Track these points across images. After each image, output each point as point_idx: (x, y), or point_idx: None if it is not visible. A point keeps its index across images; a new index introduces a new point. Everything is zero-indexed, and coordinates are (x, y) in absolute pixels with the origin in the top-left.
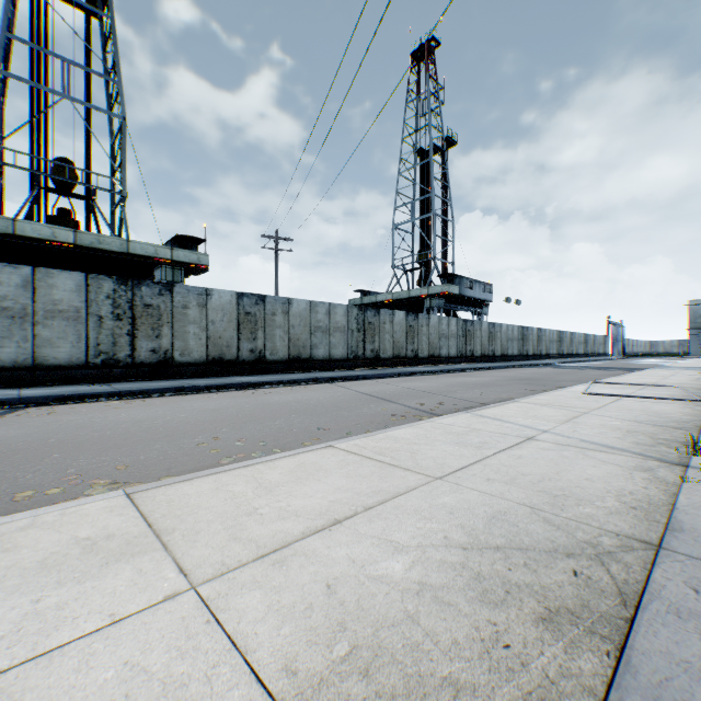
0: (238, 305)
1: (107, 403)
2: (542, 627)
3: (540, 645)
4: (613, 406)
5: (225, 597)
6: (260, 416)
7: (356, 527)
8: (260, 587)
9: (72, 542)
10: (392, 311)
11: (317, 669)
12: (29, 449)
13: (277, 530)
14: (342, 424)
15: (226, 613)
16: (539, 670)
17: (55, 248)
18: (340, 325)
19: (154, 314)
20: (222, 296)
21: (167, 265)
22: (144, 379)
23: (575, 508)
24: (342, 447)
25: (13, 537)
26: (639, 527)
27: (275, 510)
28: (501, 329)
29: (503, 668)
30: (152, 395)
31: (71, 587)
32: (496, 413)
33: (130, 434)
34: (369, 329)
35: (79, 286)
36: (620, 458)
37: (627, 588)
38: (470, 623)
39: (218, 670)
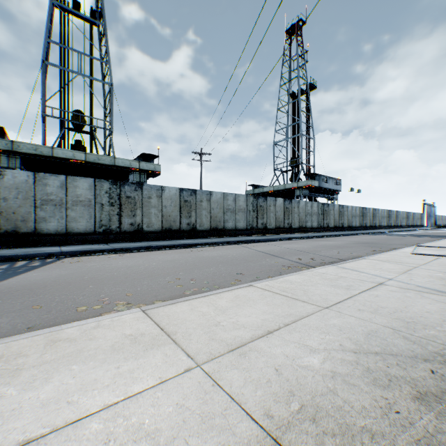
0: (180, 196)
1: (109, 256)
2: (417, 402)
3: (418, 413)
4: (435, 263)
5: (218, 372)
6: (200, 265)
7: (282, 336)
8: (236, 368)
9: (123, 337)
10: (275, 198)
11: (284, 416)
12: (75, 282)
13: (235, 335)
14: (251, 271)
15: (222, 381)
16: (421, 427)
17: (74, 163)
18: (242, 208)
19: (132, 202)
20: (171, 190)
21: (136, 172)
22: (126, 241)
23: (423, 331)
24: (258, 286)
25: (91, 332)
26: None
27: (230, 324)
28: (347, 209)
29: (398, 424)
30: (133, 251)
31: (132, 361)
32: (353, 266)
33: (128, 274)
34: (260, 210)
35: (90, 186)
36: None
37: None
38: (370, 397)
39: (228, 412)
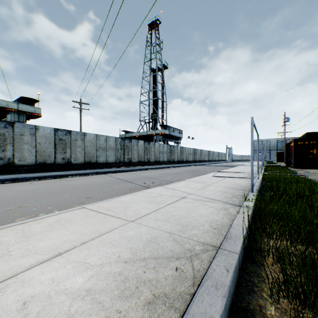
0: (55, 134)
1: None
2: (146, 308)
3: None
4: (222, 181)
5: None
6: (57, 192)
7: (69, 256)
8: None
9: None
10: (137, 140)
11: None
12: None
13: (15, 265)
14: (100, 195)
15: None
16: None
17: None
18: (111, 146)
19: (2, 138)
20: (46, 130)
21: (15, 112)
22: None
23: (190, 231)
24: (89, 207)
25: None
26: (214, 238)
27: (23, 251)
28: (185, 149)
29: None
30: None
31: None
32: (174, 186)
33: None
34: (126, 148)
35: None
36: (217, 204)
37: (198, 274)
38: (105, 315)
39: None
